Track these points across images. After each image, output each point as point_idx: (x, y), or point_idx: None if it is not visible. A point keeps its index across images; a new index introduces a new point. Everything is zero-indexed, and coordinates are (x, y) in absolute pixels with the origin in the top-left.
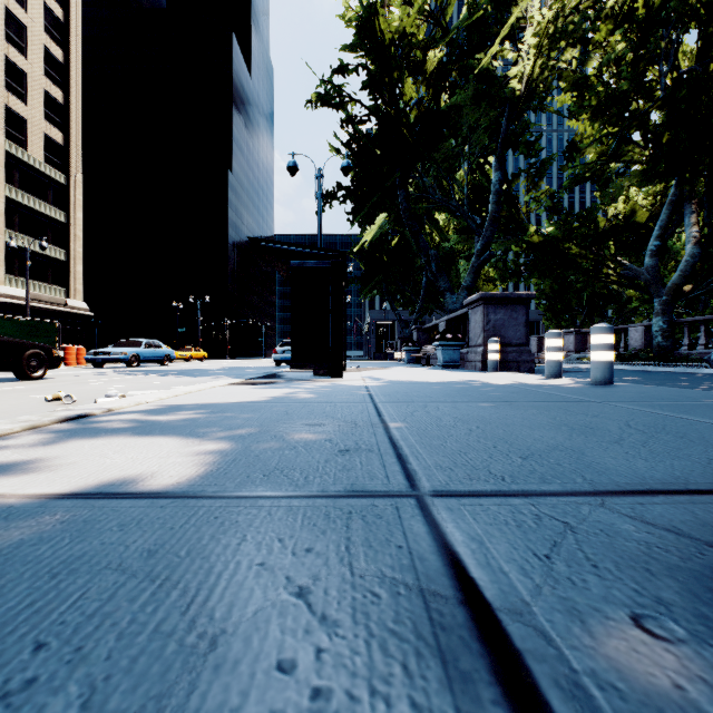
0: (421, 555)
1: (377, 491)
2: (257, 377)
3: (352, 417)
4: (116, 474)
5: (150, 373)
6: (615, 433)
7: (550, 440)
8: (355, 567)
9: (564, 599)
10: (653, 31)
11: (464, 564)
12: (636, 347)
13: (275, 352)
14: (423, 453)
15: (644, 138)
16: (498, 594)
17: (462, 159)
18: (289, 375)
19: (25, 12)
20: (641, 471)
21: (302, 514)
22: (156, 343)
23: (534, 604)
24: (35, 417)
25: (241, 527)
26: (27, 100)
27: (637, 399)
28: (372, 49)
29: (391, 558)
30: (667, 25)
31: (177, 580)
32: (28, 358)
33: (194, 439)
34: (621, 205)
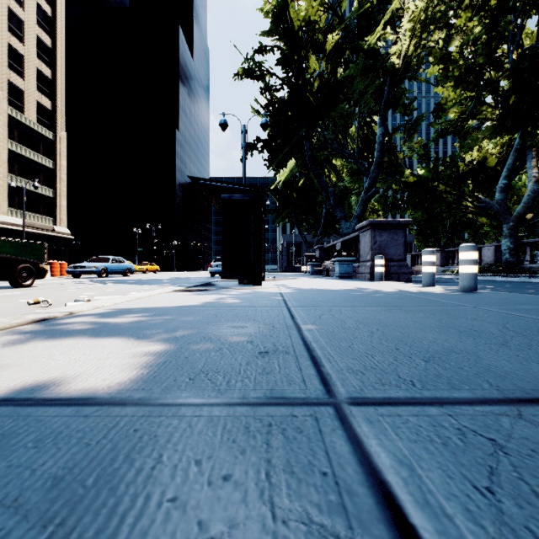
0: (349, 486)
1: (295, 398)
2: (196, 285)
3: (270, 319)
4: (54, 376)
5: (115, 282)
6: (498, 336)
7: (444, 342)
8: (277, 506)
9: None
10: (503, 17)
11: (399, 501)
12: (488, 262)
13: (210, 266)
14: (334, 356)
15: (495, 100)
16: None
17: (354, 118)
18: (220, 284)
19: (22, 10)
20: None
21: (222, 426)
22: (120, 259)
23: None
24: (6, 319)
25: (158, 444)
26: (24, 76)
27: (503, 304)
28: (285, 33)
29: (316, 492)
30: (513, 12)
31: (72, 527)
32: (20, 270)
33: (134, 340)
34: (475, 153)
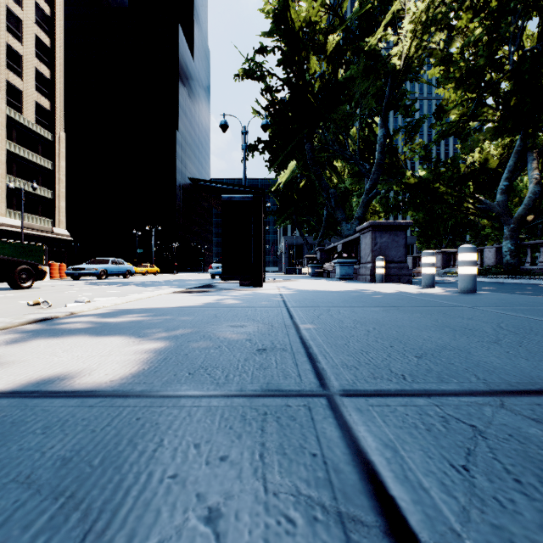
0: (336, 465)
1: (290, 390)
2: (196, 286)
3: (269, 319)
4: (58, 371)
5: (115, 284)
6: (492, 334)
7: (438, 340)
8: (269, 481)
9: (498, 529)
10: (503, 19)
11: (381, 477)
12: (490, 263)
13: (211, 268)
14: (330, 353)
15: (496, 102)
16: (424, 520)
17: (355, 119)
18: (220, 286)
19: (21, 9)
20: (526, 370)
21: (220, 415)
22: (120, 261)
23: (466, 536)
24: (8, 319)
25: (159, 430)
26: (22, 76)
27: (500, 304)
28: (285, 34)
29: (306, 469)
30: (514, 14)
31: (81, 499)
32: (19, 272)
33: (135, 339)
34: (477, 155)
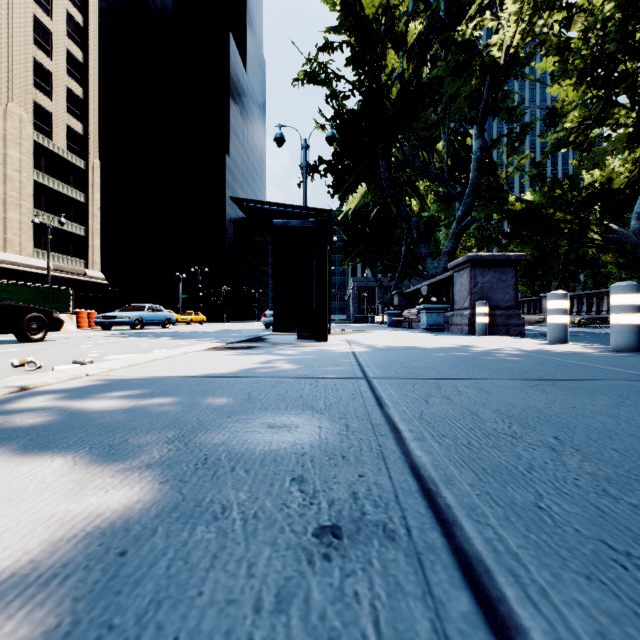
0: None
1: None
2: (240, 340)
3: (340, 407)
4: None
5: (147, 336)
6: None
7: None
8: None
9: None
10: None
11: None
12: None
13: (265, 316)
14: (525, 557)
15: (631, 100)
16: None
17: (443, 129)
18: (272, 339)
19: (50, 20)
20: None
21: None
22: (158, 308)
23: None
24: None
25: None
26: (52, 96)
27: None
28: (356, 24)
29: None
30: None
31: None
32: (28, 321)
33: (55, 467)
34: (597, 173)
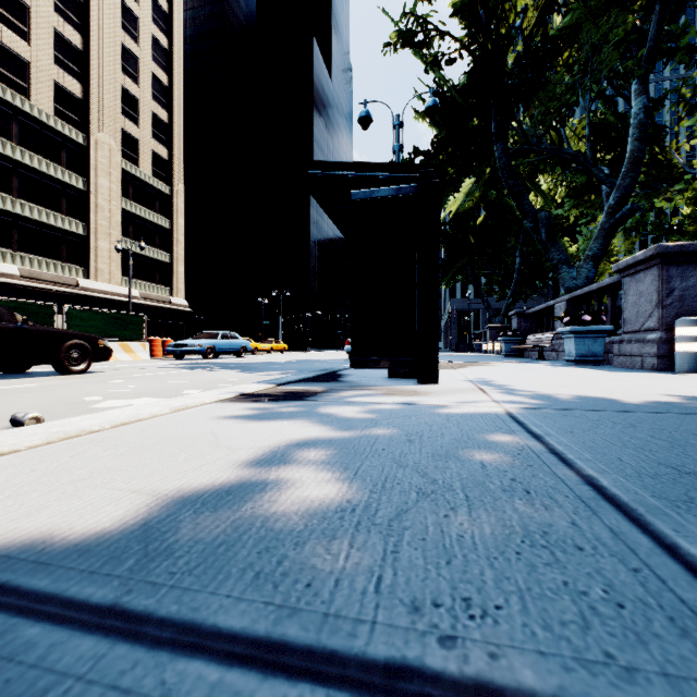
0: None
1: None
2: (303, 378)
3: None
4: None
5: (209, 367)
6: None
7: None
8: None
9: None
10: None
11: None
12: None
13: (348, 343)
14: None
15: None
16: None
17: (584, 91)
18: (351, 376)
19: (137, 46)
20: None
21: None
22: (232, 335)
23: None
24: None
25: None
26: (139, 123)
27: None
28: None
29: None
30: None
31: None
32: (67, 349)
33: None
34: None
